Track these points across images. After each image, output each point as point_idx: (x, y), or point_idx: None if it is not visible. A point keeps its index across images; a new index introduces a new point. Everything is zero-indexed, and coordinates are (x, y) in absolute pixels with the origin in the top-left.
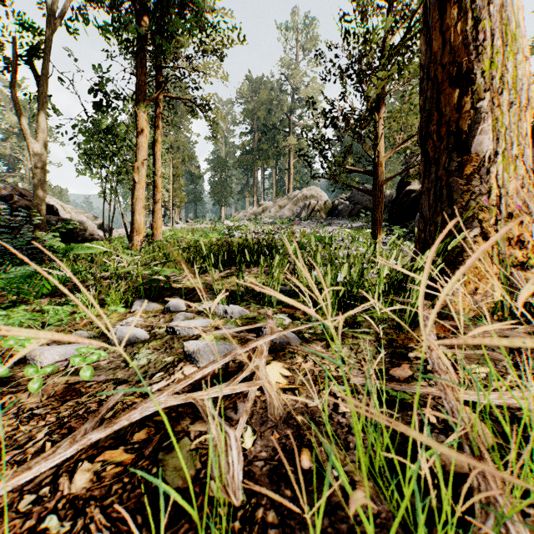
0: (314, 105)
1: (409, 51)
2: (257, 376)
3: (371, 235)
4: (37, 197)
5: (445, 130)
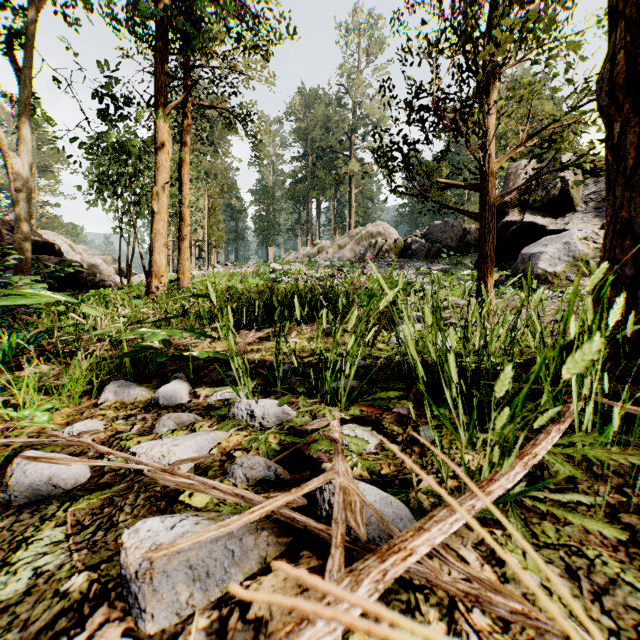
0: (381, 122)
1: None
2: None
3: (478, 278)
4: (19, 229)
5: None
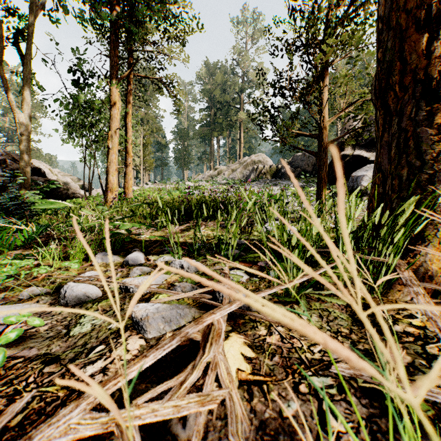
0: (261, 85)
1: (353, 22)
2: (213, 364)
3: (317, 192)
4: (22, 160)
5: (409, 79)
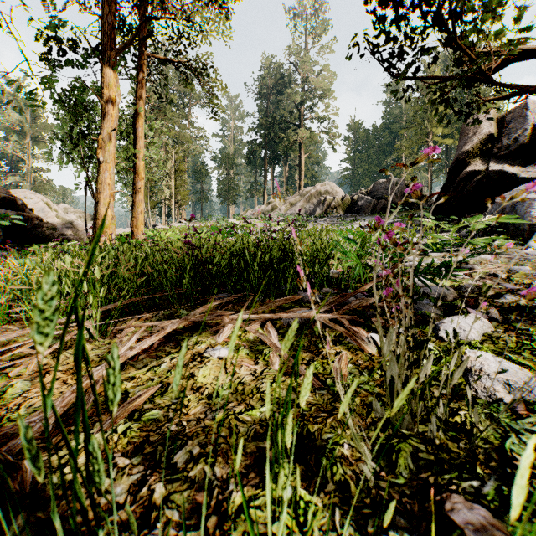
0: (328, 95)
1: None
2: None
3: None
4: None
5: None
